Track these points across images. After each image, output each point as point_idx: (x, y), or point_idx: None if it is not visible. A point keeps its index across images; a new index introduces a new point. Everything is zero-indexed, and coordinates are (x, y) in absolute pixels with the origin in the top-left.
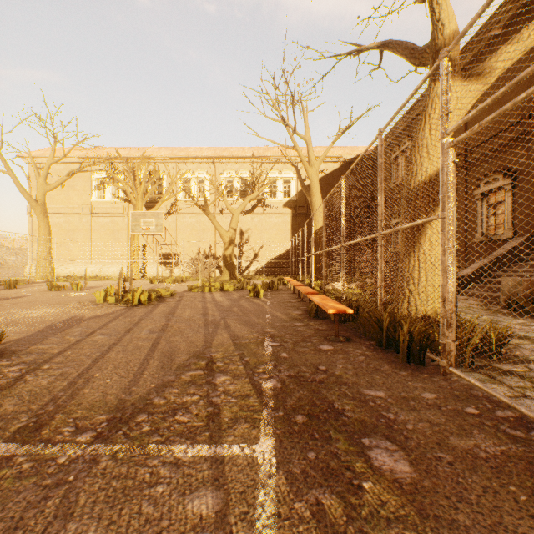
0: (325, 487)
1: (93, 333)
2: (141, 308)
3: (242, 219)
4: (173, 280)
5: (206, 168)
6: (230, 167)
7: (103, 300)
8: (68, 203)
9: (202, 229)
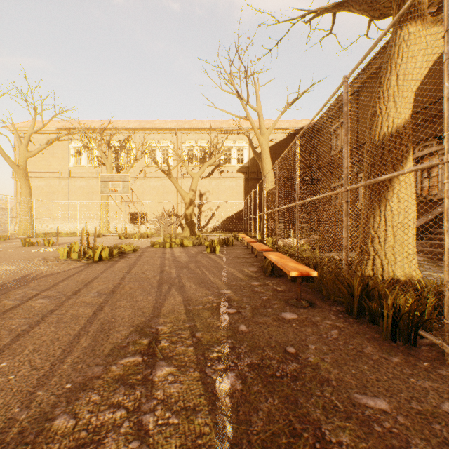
0: None
1: (37, 295)
2: (100, 264)
3: (201, 182)
4: (139, 236)
5: (170, 138)
6: (191, 137)
7: (68, 256)
8: (48, 168)
9: (166, 192)
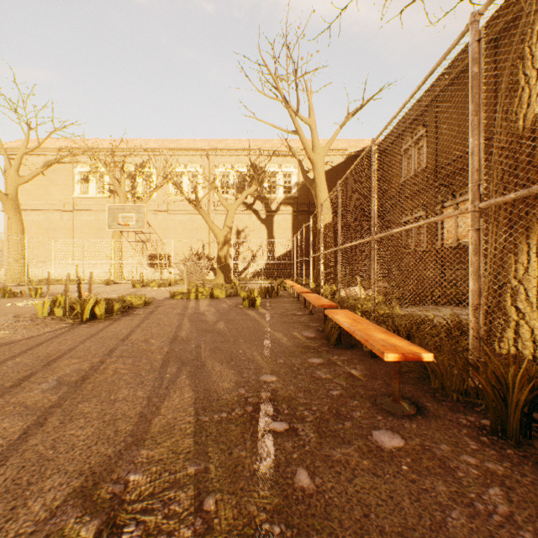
0: None
1: None
2: (89, 326)
3: (238, 216)
4: (159, 284)
5: (199, 161)
6: (226, 160)
7: (51, 313)
8: (47, 199)
9: (195, 228)
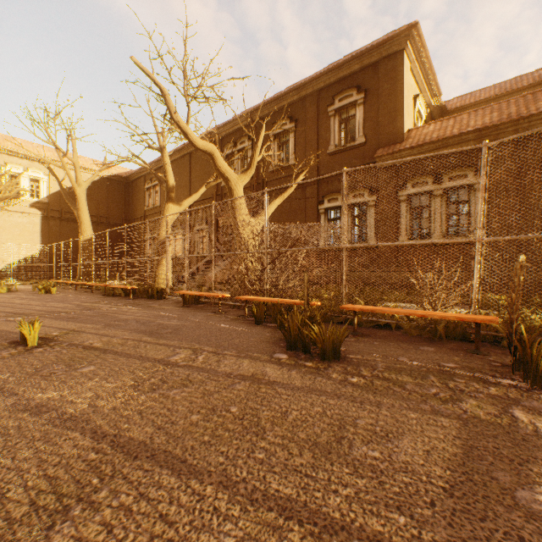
0: (145, 307)
1: None
2: None
3: None
4: None
5: None
6: None
7: None
8: None
9: None
